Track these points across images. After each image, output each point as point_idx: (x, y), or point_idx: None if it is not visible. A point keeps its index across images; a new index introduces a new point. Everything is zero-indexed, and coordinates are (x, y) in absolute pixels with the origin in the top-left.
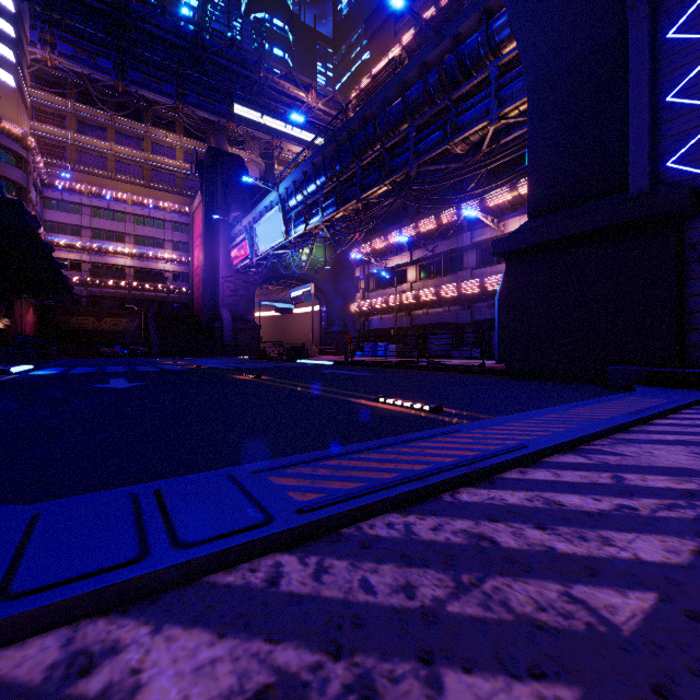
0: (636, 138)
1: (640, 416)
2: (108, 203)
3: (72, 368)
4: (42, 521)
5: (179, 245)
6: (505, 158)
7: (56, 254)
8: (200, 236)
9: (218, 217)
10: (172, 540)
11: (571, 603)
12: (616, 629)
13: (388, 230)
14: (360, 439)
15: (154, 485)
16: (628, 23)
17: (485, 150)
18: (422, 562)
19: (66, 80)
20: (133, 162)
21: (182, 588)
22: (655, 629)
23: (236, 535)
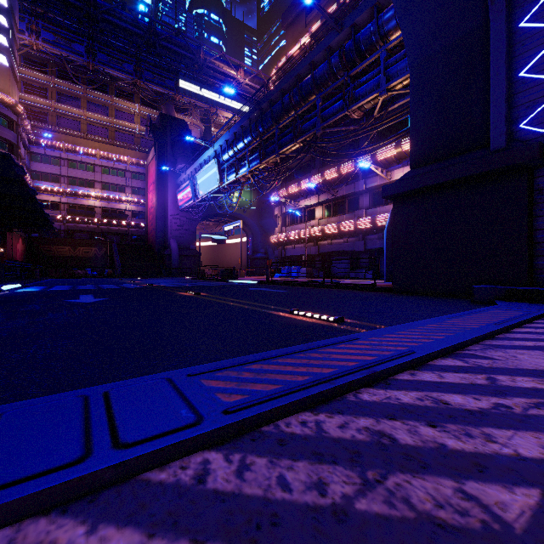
0: (495, 105)
1: (503, 325)
2: (81, 157)
3: (51, 286)
4: (2, 422)
5: (137, 190)
6: (392, 121)
7: (40, 197)
8: (153, 183)
9: (167, 168)
10: (113, 441)
11: (465, 499)
12: (508, 527)
13: (300, 178)
14: (278, 345)
15: (104, 387)
16: (489, 15)
17: (376, 116)
18: (332, 459)
19: (48, 60)
20: (101, 125)
21: (119, 486)
22: (543, 527)
23: (170, 435)
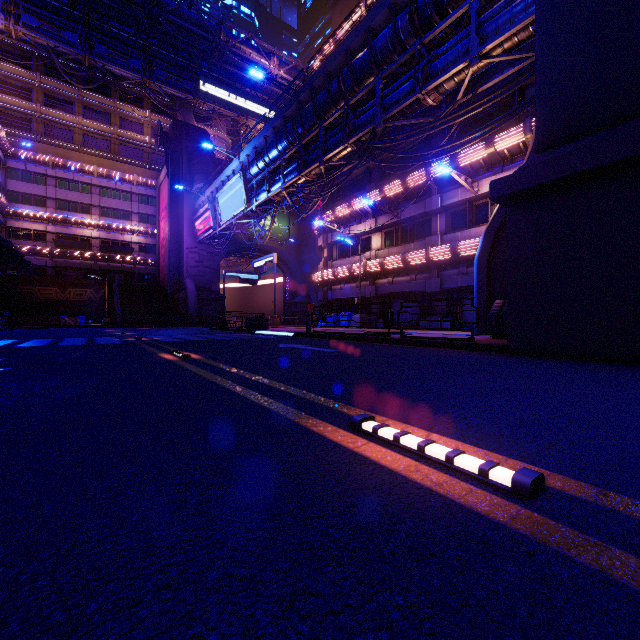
0: None
1: None
2: (73, 175)
3: None
4: None
5: (146, 217)
6: (487, 103)
7: (19, 224)
8: (166, 208)
9: (181, 187)
10: None
11: None
12: None
13: (352, 196)
14: None
15: None
16: None
17: (460, 100)
18: None
19: (32, 53)
20: (101, 136)
21: None
22: None
23: None
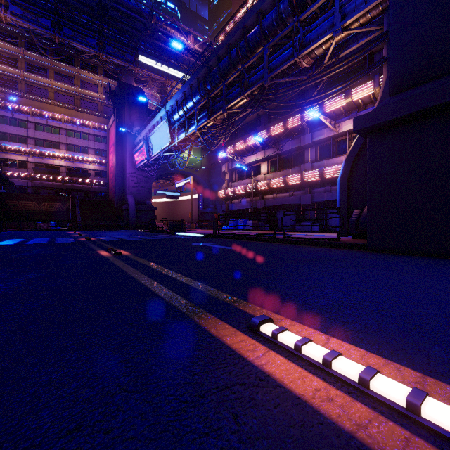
0: None
1: None
2: (47, 121)
3: None
4: None
5: (99, 151)
6: (347, 63)
7: (8, 156)
8: (113, 145)
9: (123, 129)
10: None
11: None
12: None
13: (246, 135)
14: None
15: None
16: None
17: (326, 63)
18: None
19: (17, 34)
20: (67, 93)
21: None
22: None
23: None
